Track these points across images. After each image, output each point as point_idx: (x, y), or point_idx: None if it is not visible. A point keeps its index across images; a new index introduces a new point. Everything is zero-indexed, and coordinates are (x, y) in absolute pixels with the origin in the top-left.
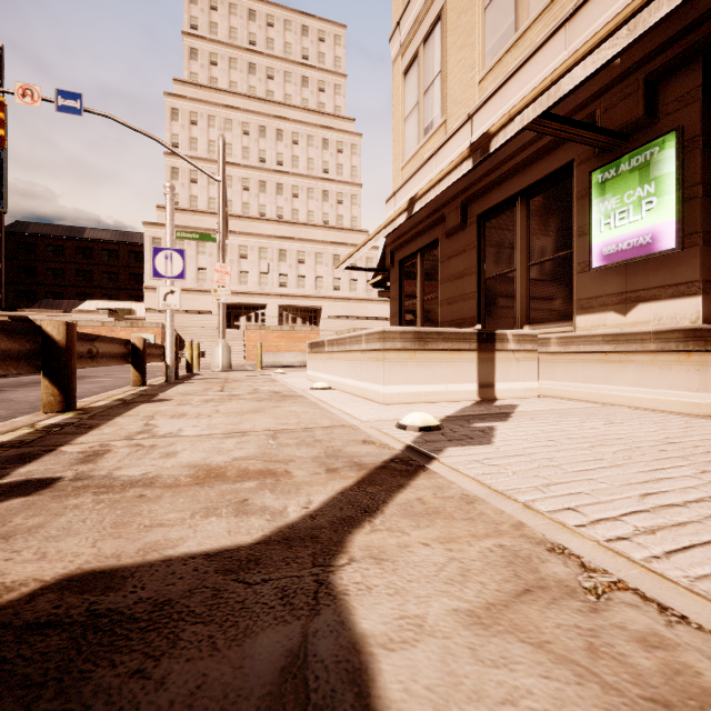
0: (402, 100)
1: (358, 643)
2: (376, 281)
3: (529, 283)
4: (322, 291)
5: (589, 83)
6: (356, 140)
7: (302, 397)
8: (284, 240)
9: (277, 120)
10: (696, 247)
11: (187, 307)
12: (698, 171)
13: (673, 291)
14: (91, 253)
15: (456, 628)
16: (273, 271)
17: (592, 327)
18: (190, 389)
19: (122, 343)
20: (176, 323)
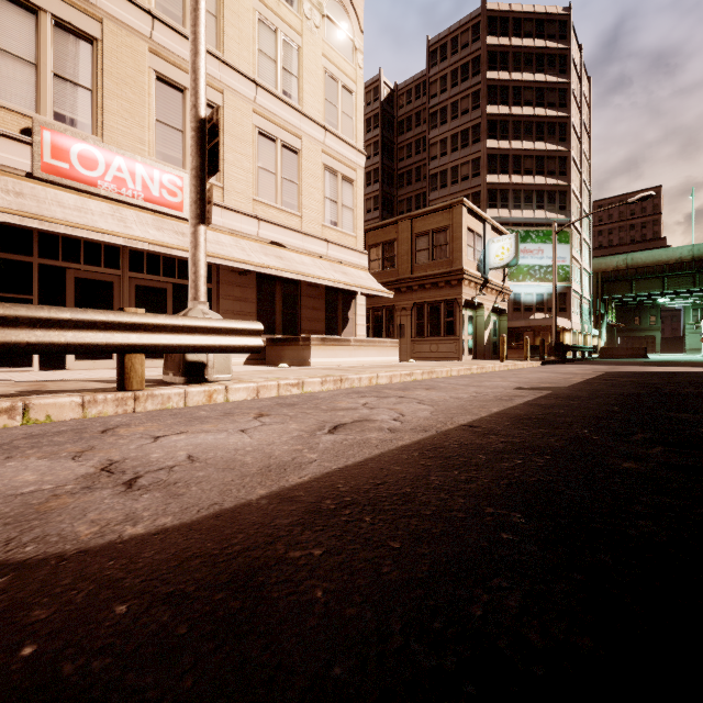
0: None
1: None
2: None
3: None
4: None
5: None
6: None
7: None
8: None
9: None
10: None
11: None
12: None
13: None
14: None
15: None
16: None
17: None
18: None
19: None
20: None
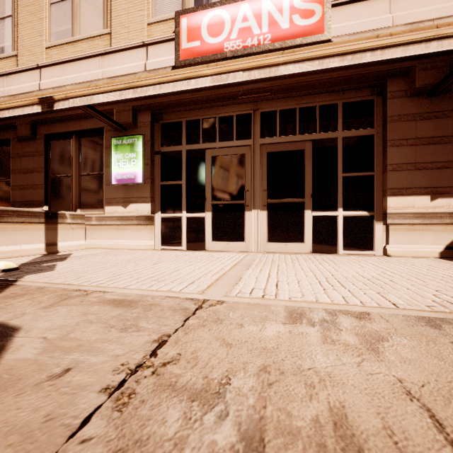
0: None
1: None
2: None
3: (80, 185)
4: None
5: None
6: None
7: None
8: None
9: None
10: (149, 184)
11: None
12: (149, 154)
13: (142, 200)
14: None
15: (38, 310)
16: None
17: (112, 212)
18: None
19: None
20: None
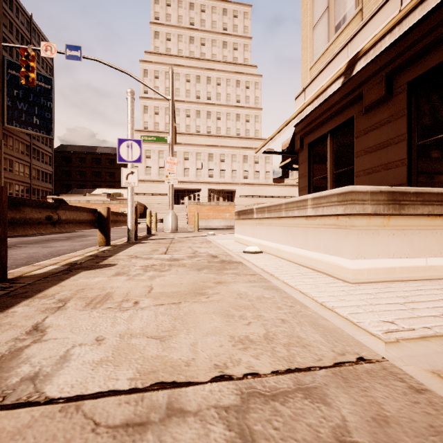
0: (311, 12)
1: None
2: (284, 164)
3: None
4: (236, 179)
5: None
6: (258, 79)
7: (241, 264)
8: (212, 147)
9: (207, 71)
10: None
11: (152, 191)
12: None
13: None
14: (100, 161)
15: None
16: (205, 167)
17: None
18: (140, 250)
19: (90, 212)
20: (146, 202)
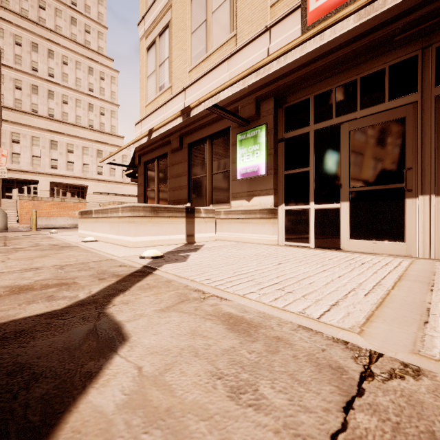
0: (146, 65)
1: (117, 323)
2: (129, 173)
3: (212, 183)
4: (88, 174)
5: (236, 92)
6: (114, 74)
7: (77, 246)
8: (56, 134)
9: (48, 42)
10: (272, 175)
11: None
12: (272, 143)
13: (265, 192)
14: None
15: (154, 313)
16: (45, 156)
17: (237, 206)
18: None
19: None
20: None
